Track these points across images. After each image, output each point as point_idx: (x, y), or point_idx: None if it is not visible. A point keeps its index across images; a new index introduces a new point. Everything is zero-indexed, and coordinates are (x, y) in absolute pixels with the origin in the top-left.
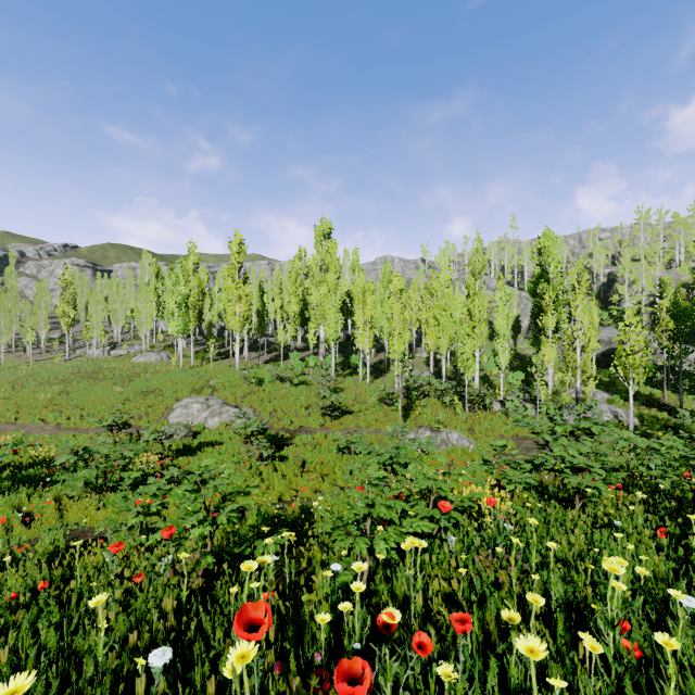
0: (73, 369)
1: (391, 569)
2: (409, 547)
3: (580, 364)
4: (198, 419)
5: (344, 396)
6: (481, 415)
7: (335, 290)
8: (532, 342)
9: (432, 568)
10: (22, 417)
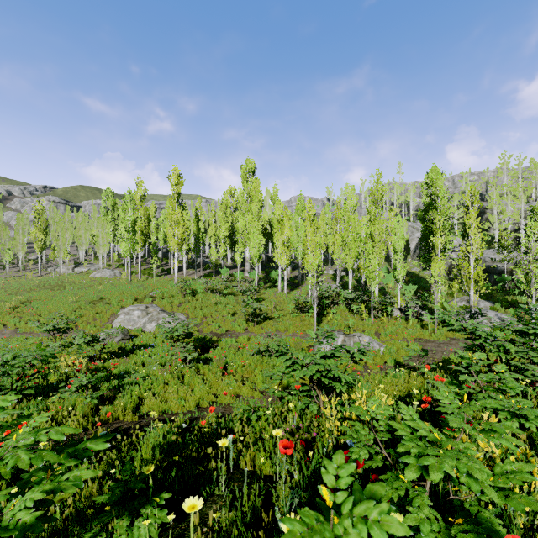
0: (40, 283)
1: None
2: None
3: (474, 275)
4: (138, 324)
5: (265, 305)
6: (385, 320)
7: (257, 216)
8: (423, 260)
9: None
10: None
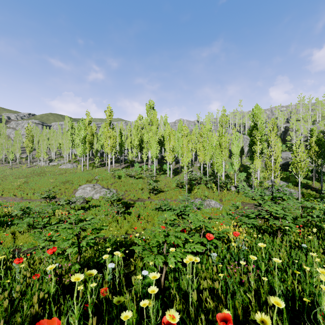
0: (31, 171)
1: (179, 272)
2: (189, 261)
3: (273, 168)
4: (89, 195)
5: (160, 184)
6: (225, 192)
7: (155, 133)
8: (249, 158)
9: (202, 271)
10: (5, 194)
